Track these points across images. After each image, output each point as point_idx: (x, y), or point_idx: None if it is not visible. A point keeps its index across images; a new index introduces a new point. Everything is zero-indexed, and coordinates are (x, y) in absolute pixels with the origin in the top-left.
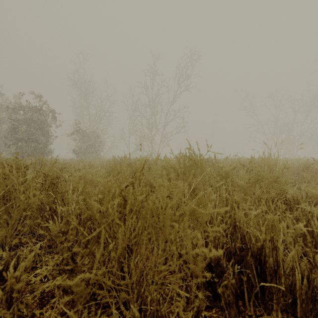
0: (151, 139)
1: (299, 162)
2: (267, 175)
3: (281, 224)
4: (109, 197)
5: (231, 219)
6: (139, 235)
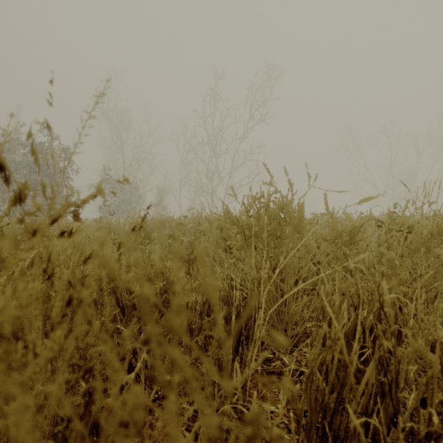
0: (212, 193)
1: None
2: None
3: None
4: None
5: (427, 387)
6: None
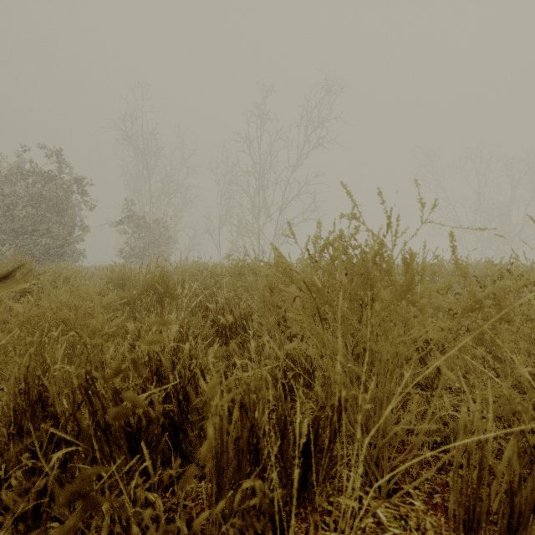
0: (258, 233)
1: None
2: None
3: None
4: None
5: None
6: None
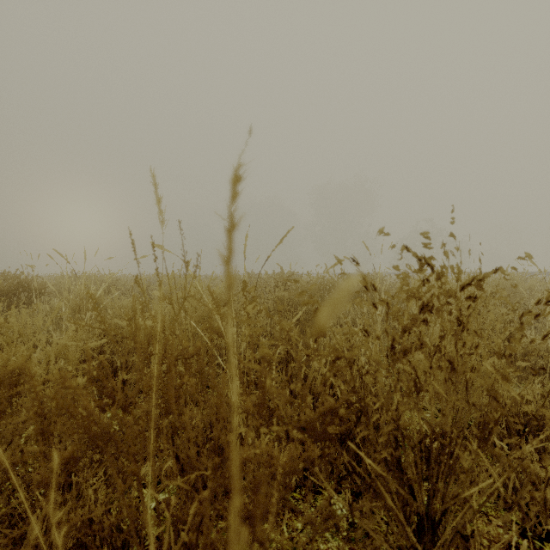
0: None
1: None
2: None
3: None
4: None
5: None
6: None
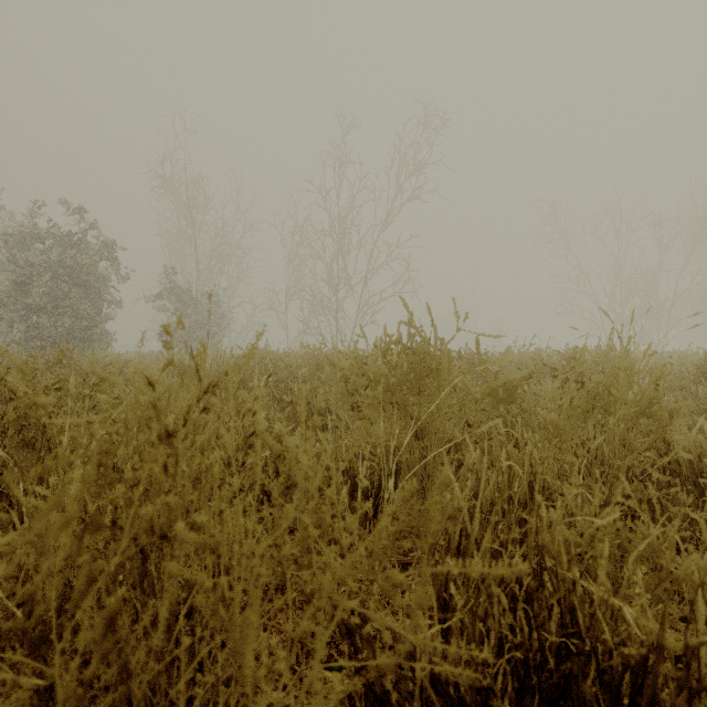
0: (337, 310)
1: (678, 360)
2: (624, 397)
3: (691, 561)
4: (87, 484)
5: (528, 546)
6: (150, 663)
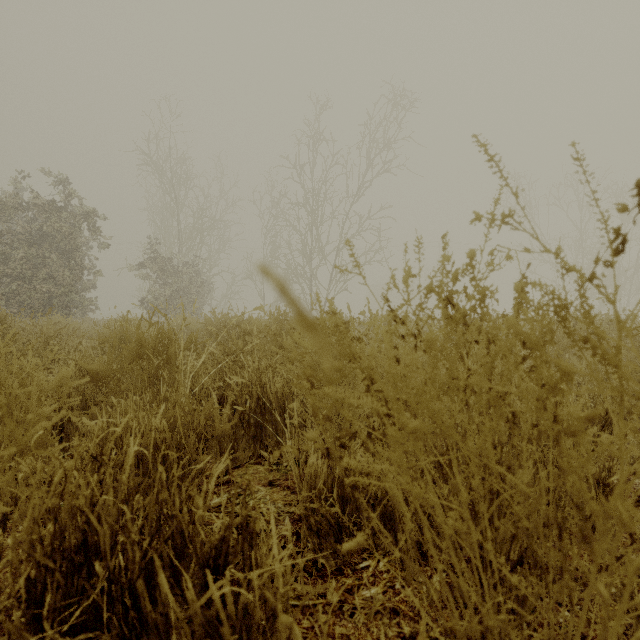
0: (310, 278)
1: None
2: None
3: None
4: None
5: None
6: None
